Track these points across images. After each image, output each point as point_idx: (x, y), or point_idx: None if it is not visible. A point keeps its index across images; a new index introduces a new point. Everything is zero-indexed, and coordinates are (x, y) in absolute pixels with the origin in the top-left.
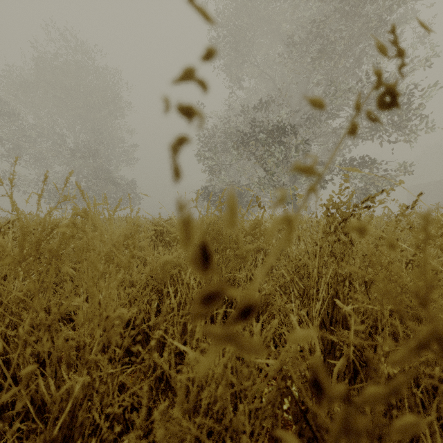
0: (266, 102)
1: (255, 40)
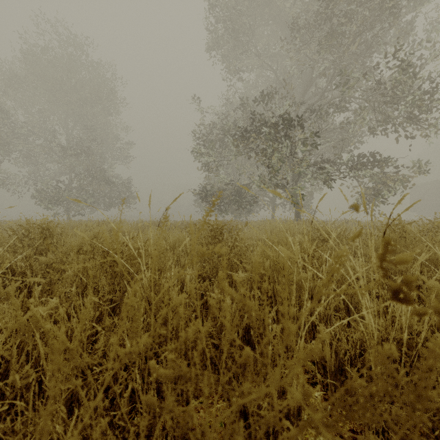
0: (268, 93)
1: (255, 29)
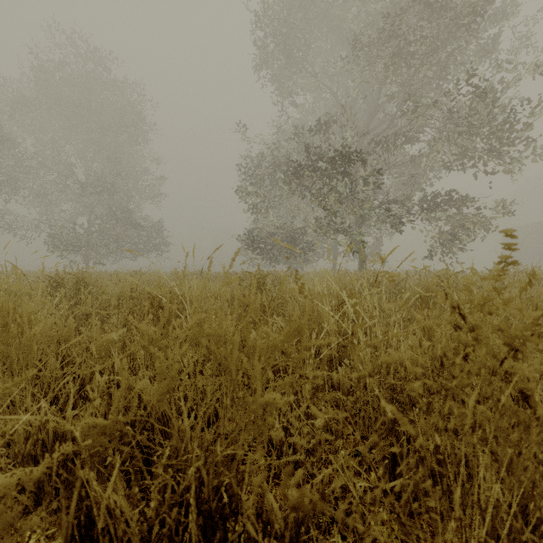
0: (326, 122)
1: (311, 44)
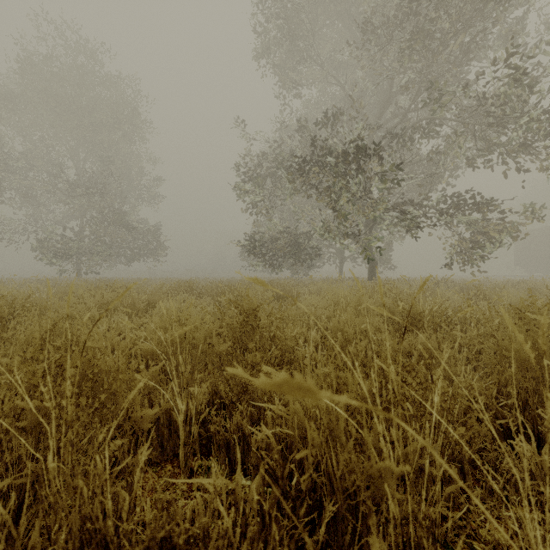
0: (334, 114)
1: (317, 31)
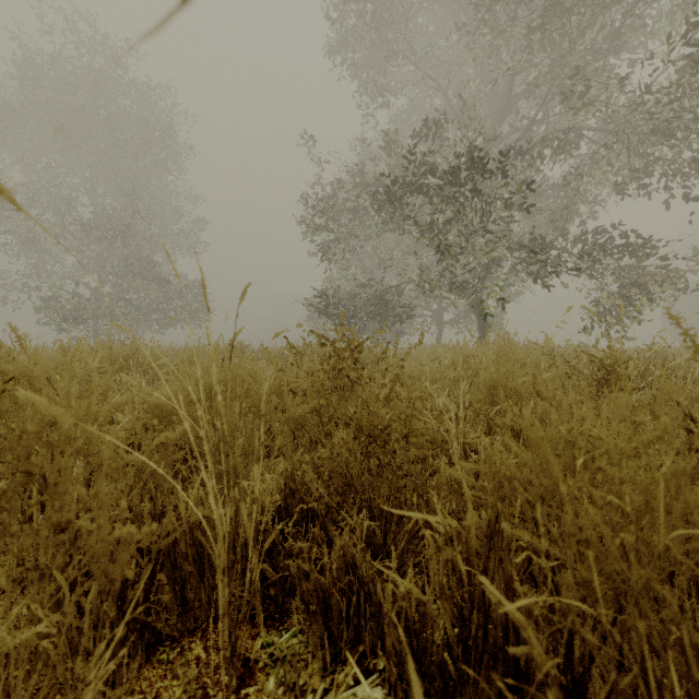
0: (436, 121)
1: (410, 18)
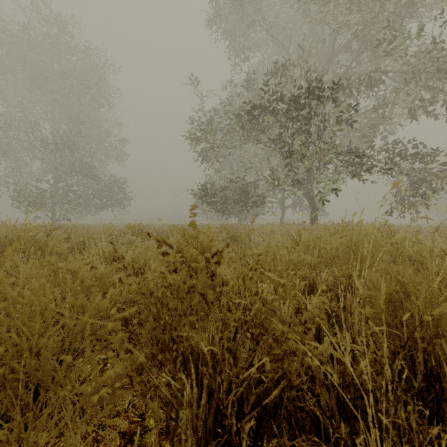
0: (282, 65)
1: None
